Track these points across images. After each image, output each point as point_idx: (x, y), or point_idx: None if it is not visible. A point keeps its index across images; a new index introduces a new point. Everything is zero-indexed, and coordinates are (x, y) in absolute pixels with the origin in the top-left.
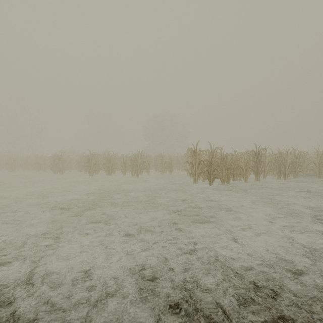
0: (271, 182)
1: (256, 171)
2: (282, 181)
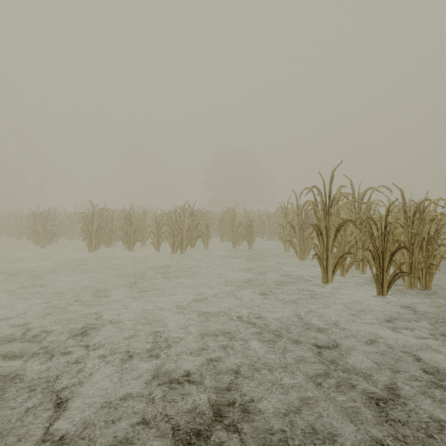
0: None
1: None
2: None
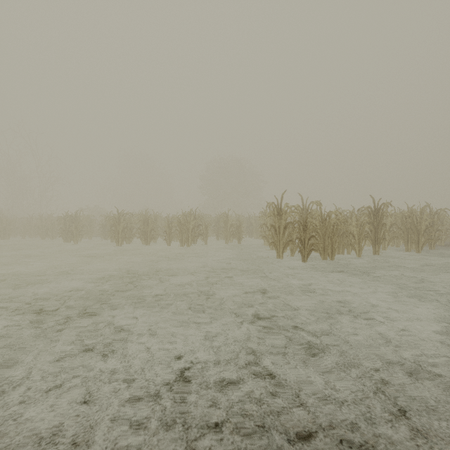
0: (399, 256)
1: (373, 239)
2: (415, 255)
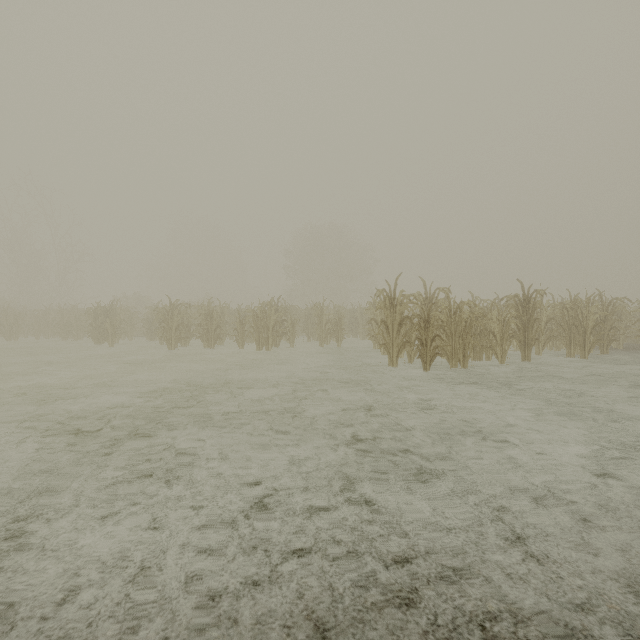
0: (557, 363)
1: (522, 339)
2: (580, 361)
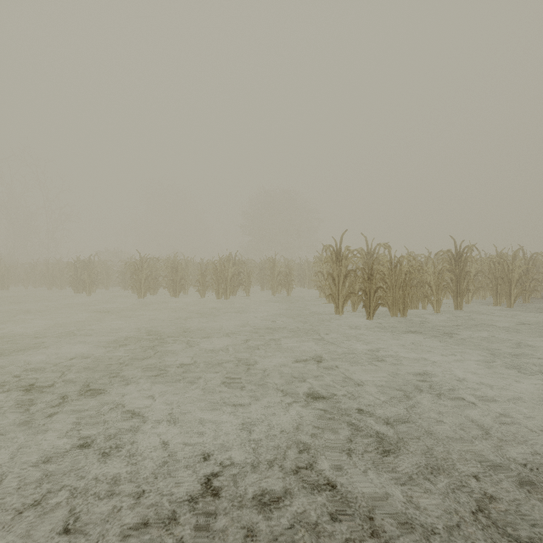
0: (486, 312)
1: (455, 290)
2: (506, 310)
